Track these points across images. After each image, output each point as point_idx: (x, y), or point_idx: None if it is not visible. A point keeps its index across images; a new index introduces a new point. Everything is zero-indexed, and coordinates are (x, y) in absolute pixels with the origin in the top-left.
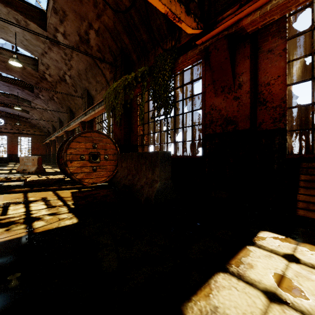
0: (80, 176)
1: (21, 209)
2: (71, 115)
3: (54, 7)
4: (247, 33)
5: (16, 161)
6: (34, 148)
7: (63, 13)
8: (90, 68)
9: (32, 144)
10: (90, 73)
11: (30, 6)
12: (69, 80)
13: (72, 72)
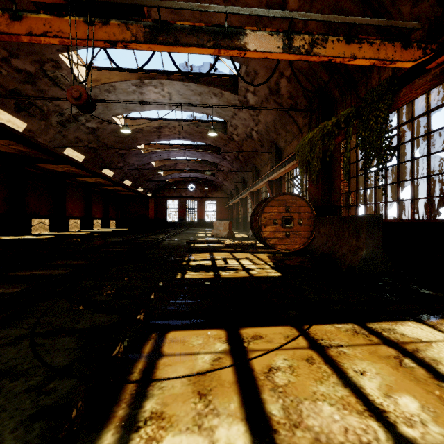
0: (273, 241)
1: (236, 263)
2: (256, 173)
3: (247, 71)
4: None
5: (203, 225)
6: (218, 212)
7: (254, 73)
8: (280, 118)
9: (216, 208)
10: (279, 123)
11: (225, 76)
12: (256, 136)
13: (259, 126)
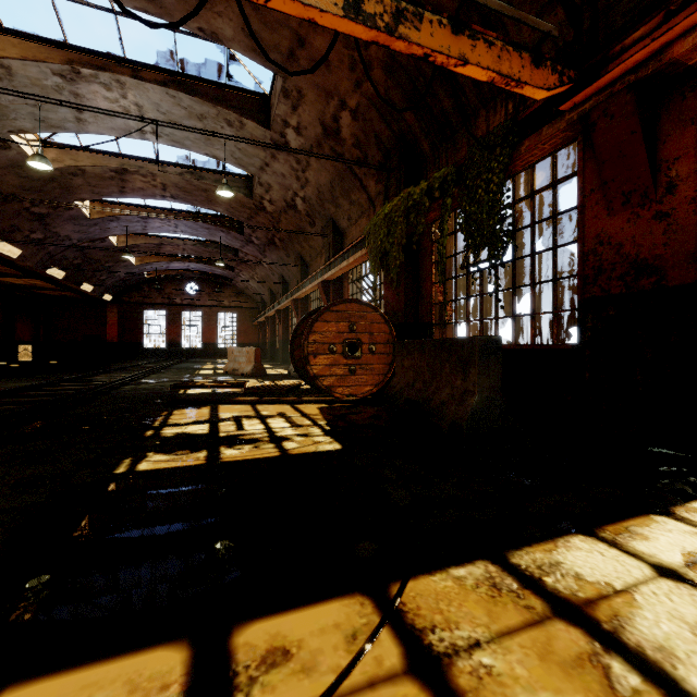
0: (329, 382)
1: (259, 426)
2: (302, 269)
3: (285, 87)
4: (688, 67)
5: (215, 355)
6: (240, 333)
7: (297, 94)
8: (340, 179)
9: (237, 325)
10: (340, 188)
11: (247, 93)
12: (302, 207)
13: (308, 190)
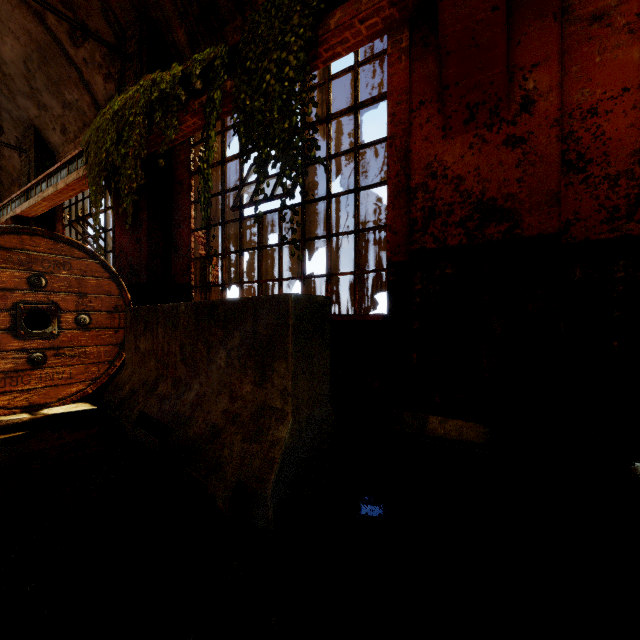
0: None
1: None
2: None
3: None
4: None
5: None
6: None
7: None
8: (42, 60)
9: None
10: (43, 74)
11: None
12: None
13: None
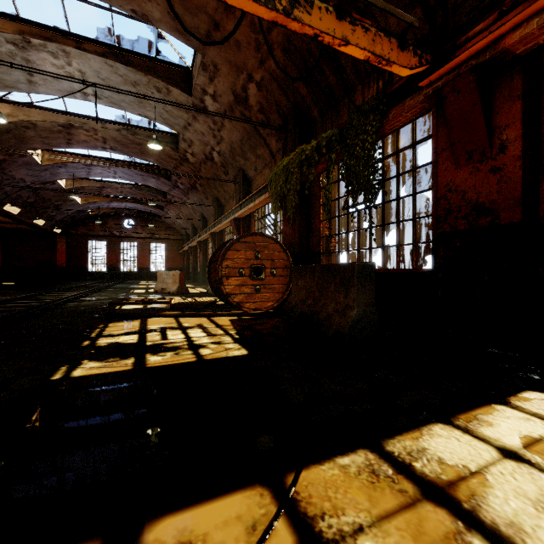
0: (239, 299)
1: (181, 335)
2: (218, 209)
3: (203, 62)
4: (516, 55)
5: (147, 277)
6: (168, 259)
7: (214, 68)
8: (248, 138)
9: (166, 253)
10: (248, 144)
11: (173, 66)
12: (218, 159)
13: (222, 146)
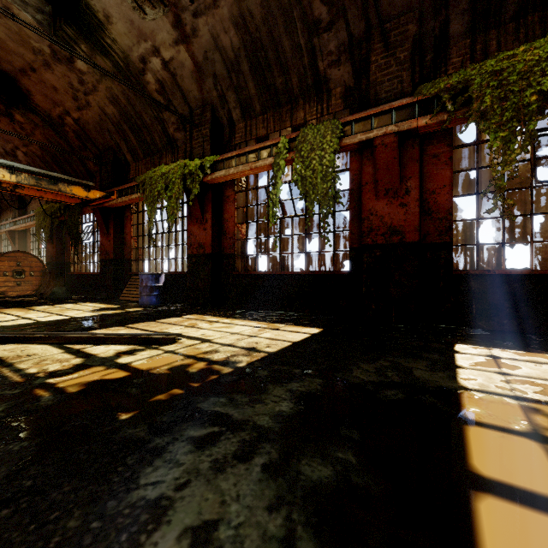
0: (4, 289)
1: None
2: None
3: None
4: (111, 208)
5: None
6: None
7: None
8: None
9: None
10: None
11: None
12: None
13: None
